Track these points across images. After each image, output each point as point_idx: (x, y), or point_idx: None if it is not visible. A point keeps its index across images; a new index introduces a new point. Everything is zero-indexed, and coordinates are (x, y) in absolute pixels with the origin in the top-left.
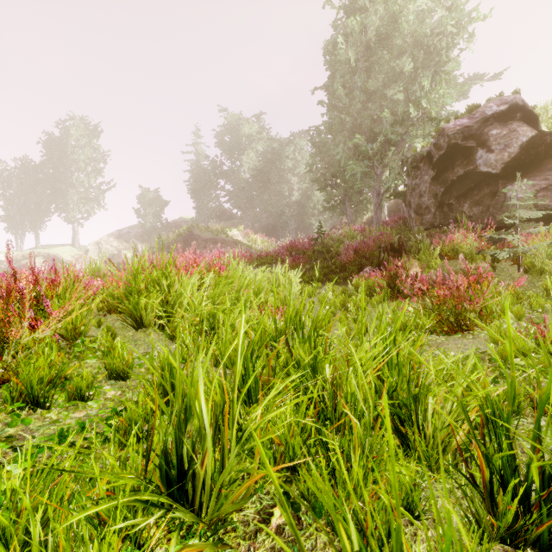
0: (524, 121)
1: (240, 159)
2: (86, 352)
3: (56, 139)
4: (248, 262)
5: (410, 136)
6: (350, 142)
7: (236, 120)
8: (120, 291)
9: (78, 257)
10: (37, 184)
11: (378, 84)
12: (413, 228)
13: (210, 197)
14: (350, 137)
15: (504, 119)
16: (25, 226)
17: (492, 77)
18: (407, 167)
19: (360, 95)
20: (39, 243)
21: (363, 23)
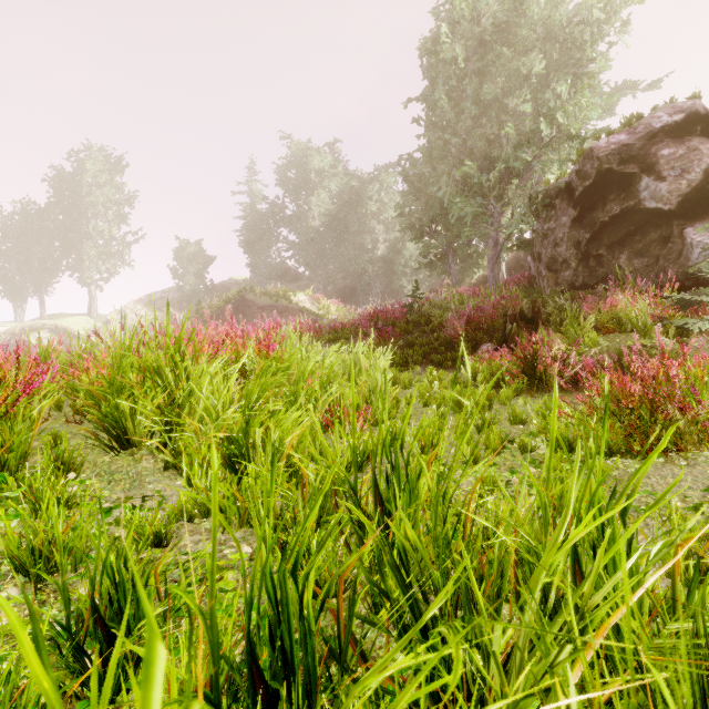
0: (707, 137)
1: (308, 201)
2: (6, 502)
3: (67, 175)
4: (316, 337)
5: (542, 161)
6: (458, 172)
7: (303, 150)
8: (102, 383)
9: (64, 329)
10: (42, 234)
11: (496, 92)
12: (544, 291)
13: (268, 251)
14: (456, 167)
15: (680, 134)
16: (26, 289)
17: (648, 85)
18: (537, 206)
19: (472, 107)
20: (44, 312)
21: (475, 10)
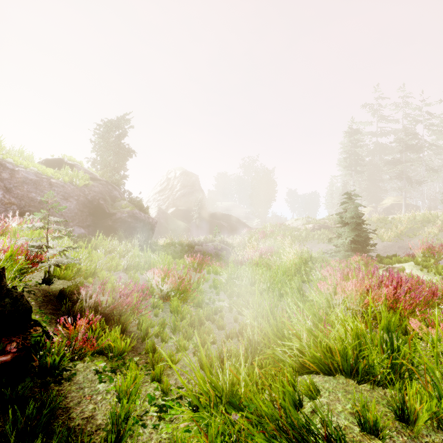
0: None
1: None
2: None
3: None
4: None
5: None
6: None
7: None
8: None
9: None
10: None
11: None
12: None
13: None
14: None
15: None
16: None
17: None
18: None
19: None
20: None
21: None
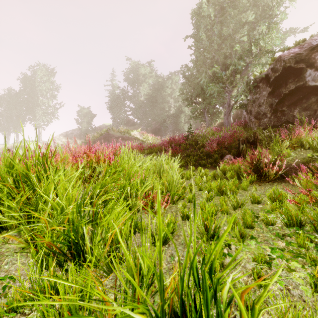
0: None
1: (138, 88)
2: None
3: (28, 77)
4: (141, 151)
5: (253, 64)
6: (210, 70)
7: (136, 65)
8: None
9: None
10: (17, 104)
11: (229, 31)
12: (253, 128)
13: (120, 111)
14: (209, 69)
15: None
16: (10, 129)
17: (301, 30)
18: (250, 87)
19: (217, 39)
20: (18, 140)
21: None
